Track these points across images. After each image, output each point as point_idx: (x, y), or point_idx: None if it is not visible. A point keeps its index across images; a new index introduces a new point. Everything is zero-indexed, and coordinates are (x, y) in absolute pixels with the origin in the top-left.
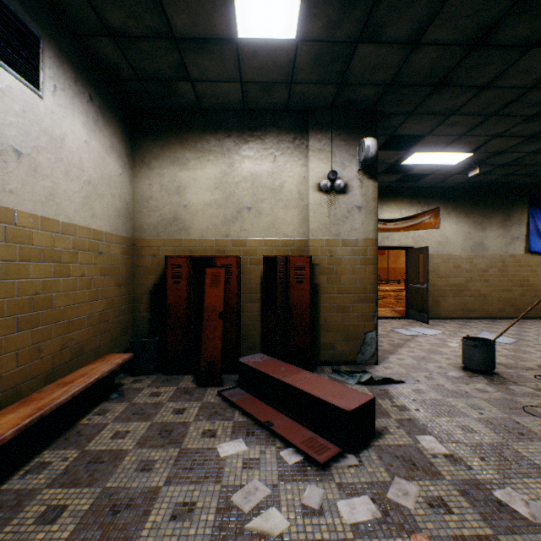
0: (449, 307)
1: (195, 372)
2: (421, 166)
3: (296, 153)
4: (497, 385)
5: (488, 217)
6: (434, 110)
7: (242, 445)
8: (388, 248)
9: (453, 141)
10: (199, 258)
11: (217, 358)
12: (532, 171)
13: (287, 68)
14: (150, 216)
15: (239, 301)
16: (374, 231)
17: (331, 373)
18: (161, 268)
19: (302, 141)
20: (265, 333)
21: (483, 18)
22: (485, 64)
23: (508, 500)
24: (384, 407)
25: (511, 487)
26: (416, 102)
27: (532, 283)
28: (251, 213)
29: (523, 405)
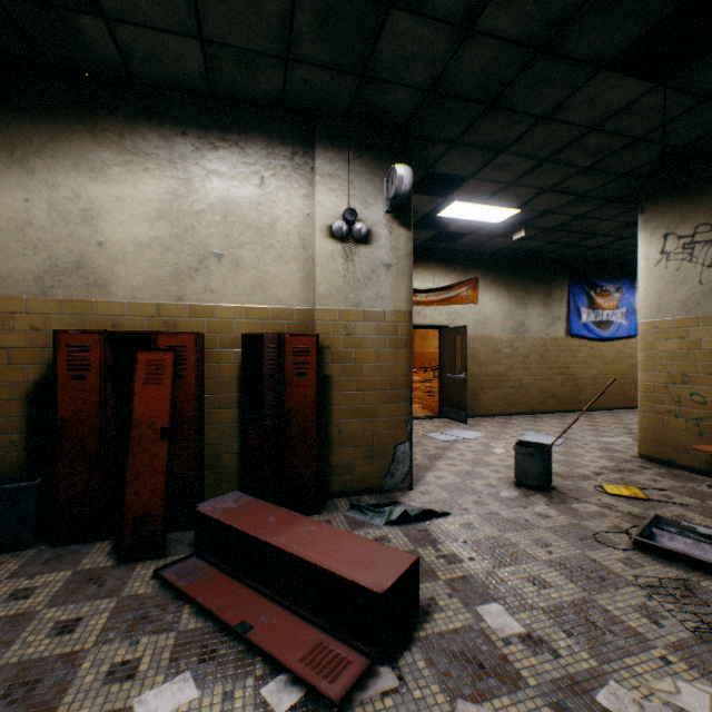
0: (489, 401)
1: (117, 534)
2: (460, 222)
3: (296, 176)
4: (559, 505)
5: (529, 292)
6: (483, 142)
7: (188, 689)
8: (419, 327)
9: (500, 191)
10: (127, 335)
11: (157, 509)
12: (575, 240)
13: (281, 28)
14: (26, 258)
15: (201, 407)
16: (407, 300)
17: (349, 510)
18: (52, 352)
19: (305, 159)
20: (245, 456)
21: (555, 7)
22: (548, 83)
23: (618, 708)
24: (427, 560)
25: (615, 679)
26: (461, 126)
27: (572, 371)
28: (223, 264)
29: (593, 531)
